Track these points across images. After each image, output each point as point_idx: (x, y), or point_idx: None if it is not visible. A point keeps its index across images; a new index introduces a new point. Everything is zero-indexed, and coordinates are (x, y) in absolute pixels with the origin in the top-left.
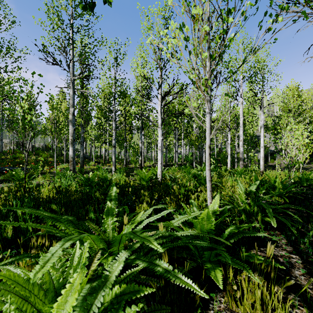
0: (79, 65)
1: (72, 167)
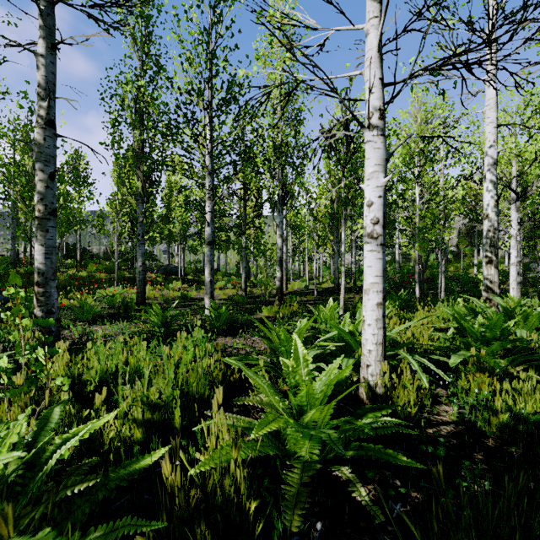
0: (131, 48)
1: (42, 307)
